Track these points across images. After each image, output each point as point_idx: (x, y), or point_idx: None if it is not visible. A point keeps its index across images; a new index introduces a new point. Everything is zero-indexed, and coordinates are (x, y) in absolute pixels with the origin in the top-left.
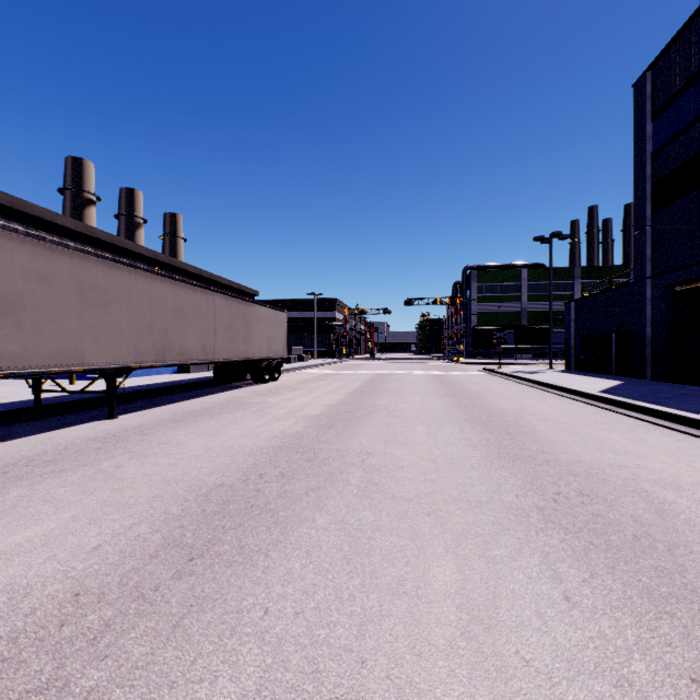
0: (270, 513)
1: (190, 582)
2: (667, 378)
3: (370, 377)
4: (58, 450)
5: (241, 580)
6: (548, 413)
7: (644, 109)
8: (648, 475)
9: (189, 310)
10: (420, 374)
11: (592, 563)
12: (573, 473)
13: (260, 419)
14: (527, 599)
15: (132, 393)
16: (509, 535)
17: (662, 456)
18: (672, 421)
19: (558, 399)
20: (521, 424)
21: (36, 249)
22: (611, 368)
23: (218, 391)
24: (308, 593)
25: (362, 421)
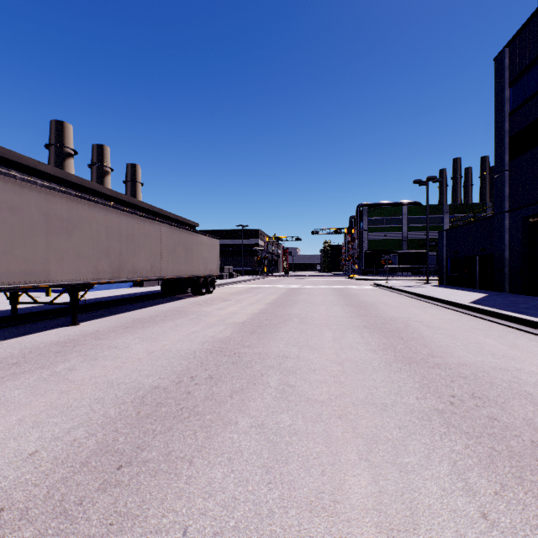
0: (197, 416)
1: (114, 494)
2: (522, 292)
3: (285, 291)
4: (23, 353)
5: (163, 492)
6: (431, 321)
7: (503, 78)
8: (527, 377)
9: (140, 236)
10: (324, 288)
11: (499, 473)
12: (462, 375)
13: (196, 326)
14: (445, 517)
15: (95, 303)
16: (416, 440)
17: (535, 360)
18: (535, 328)
19: (437, 309)
20: (410, 330)
21: (8, 185)
22: (476, 283)
23: (164, 301)
24: (228, 508)
25: (279, 327)
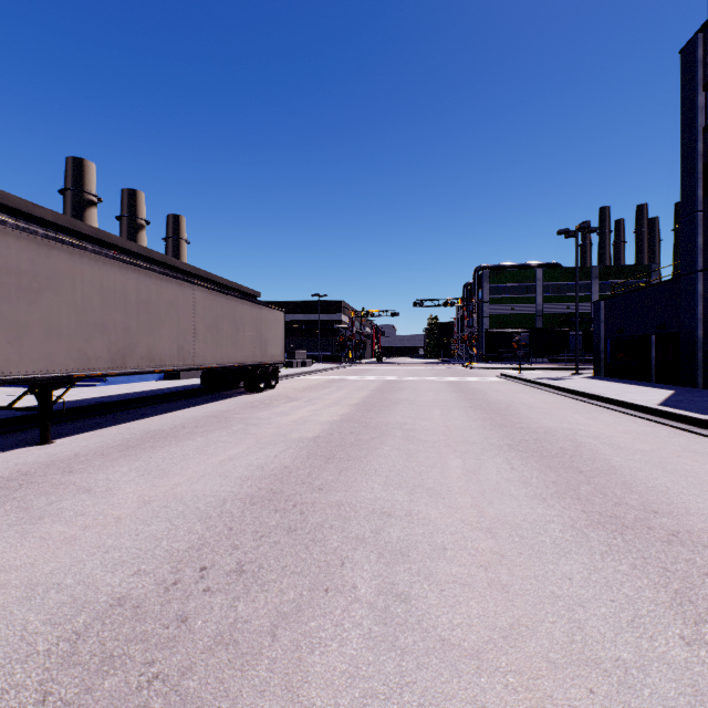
0: None
1: None
2: None
3: (378, 385)
4: None
5: None
6: (612, 436)
7: (696, 77)
8: None
9: (160, 305)
10: (434, 381)
11: None
12: None
13: (239, 445)
14: None
15: (94, 406)
16: None
17: None
18: None
19: (609, 414)
20: (587, 455)
21: None
22: (651, 374)
23: (202, 401)
24: None
25: (372, 449)
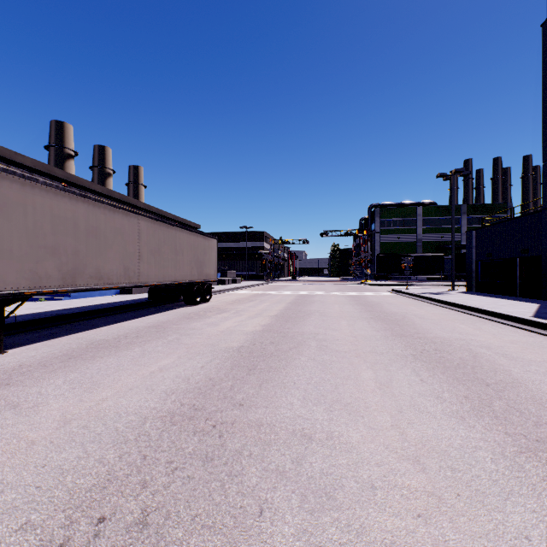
0: None
1: None
2: None
3: (293, 298)
4: None
5: None
6: (502, 346)
7: None
8: None
9: (108, 231)
10: (338, 295)
11: None
12: None
13: (171, 355)
14: None
15: (53, 317)
16: None
17: None
18: None
19: (491, 325)
20: (487, 366)
21: None
22: (516, 290)
23: (147, 313)
24: None
25: (290, 359)
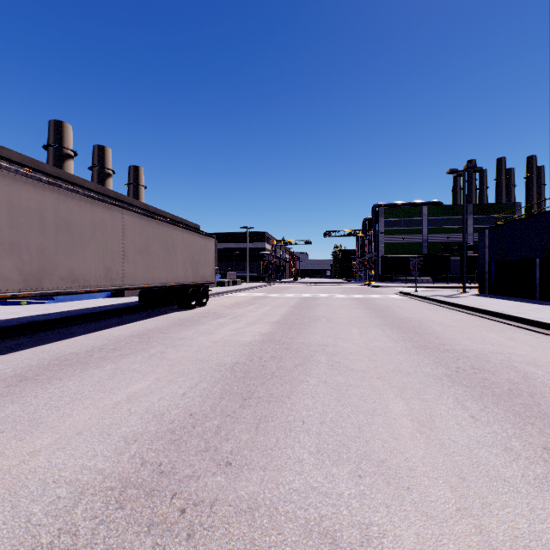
0: None
1: None
2: None
3: (296, 301)
4: None
5: None
6: None
7: None
8: None
9: (84, 226)
10: (343, 298)
11: None
12: None
13: (147, 375)
14: None
15: (24, 325)
16: None
17: None
18: None
19: (524, 333)
20: (548, 392)
21: None
22: (536, 292)
23: (135, 319)
24: None
25: (296, 382)
